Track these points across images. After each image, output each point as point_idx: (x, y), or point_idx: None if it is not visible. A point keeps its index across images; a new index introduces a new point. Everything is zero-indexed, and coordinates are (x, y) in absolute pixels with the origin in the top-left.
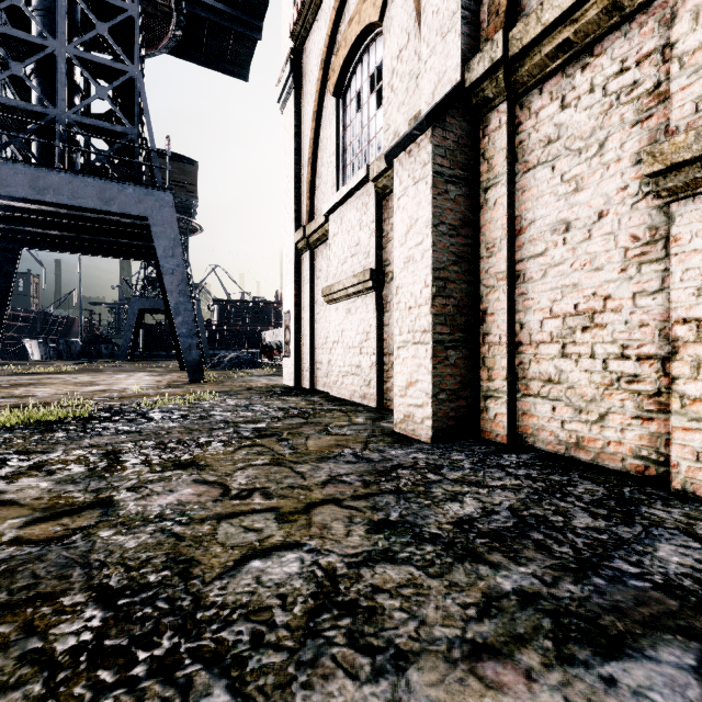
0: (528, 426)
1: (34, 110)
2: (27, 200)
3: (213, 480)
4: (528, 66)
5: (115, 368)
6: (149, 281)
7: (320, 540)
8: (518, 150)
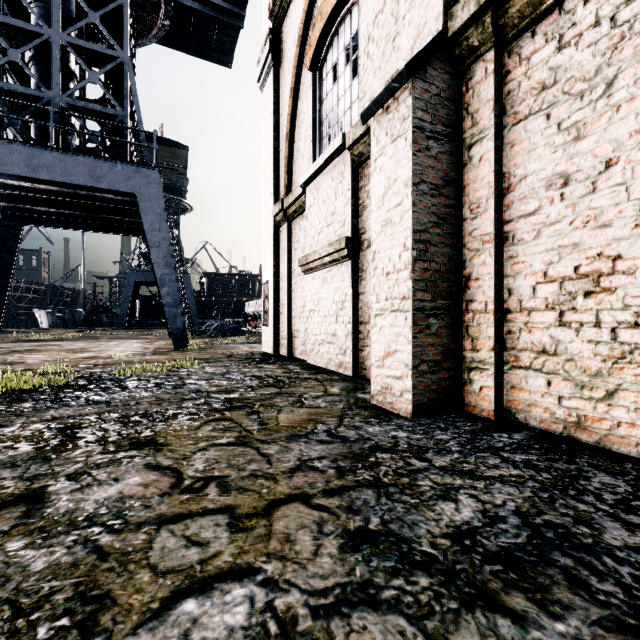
0: (517, 400)
1: (30, 93)
2: (26, 179)
3: (167, 465)
4: (519, 5)
5: (111, 335)
6: (144, 256)
7: (280, 562)
8: (506, 102)
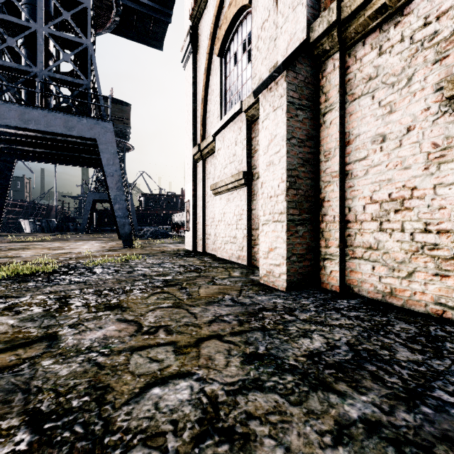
0: (354, 279)
1: (22, 69)
2: (18, 128)
3: (131, 319)
4: (355, 25)
5: (77, 238)
6: (99, 181)
7: (206, 369)
8: (347, 86)
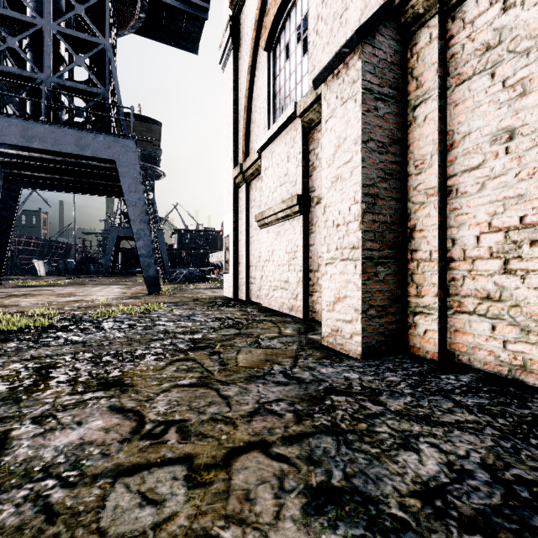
0: (461, 343)
1: (26, 75)
2: (23, 148)
3: (130, 408)
4: None
5: (96, 281)
6: (125, 215)
7: (239, 528)
8: (449, 64)
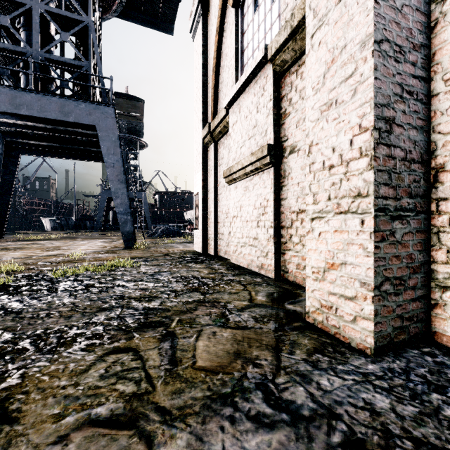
0: None
1: (16, 50)
2: (17, 118)
3: None
4: None
5: (87, 236)
6: None
7: None
8: None
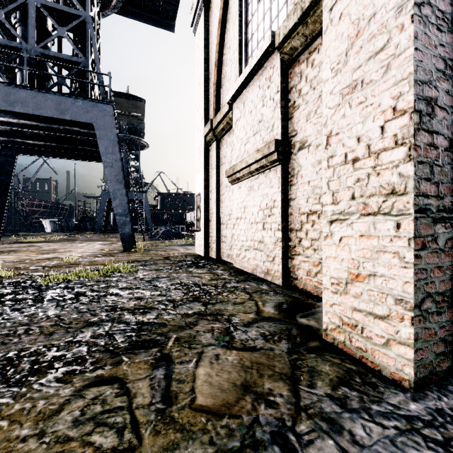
0: None
1: (11, 45)
2: (12, 116)
3: None
4: None
5: (87, 238)
6: None
7: None
8: None
